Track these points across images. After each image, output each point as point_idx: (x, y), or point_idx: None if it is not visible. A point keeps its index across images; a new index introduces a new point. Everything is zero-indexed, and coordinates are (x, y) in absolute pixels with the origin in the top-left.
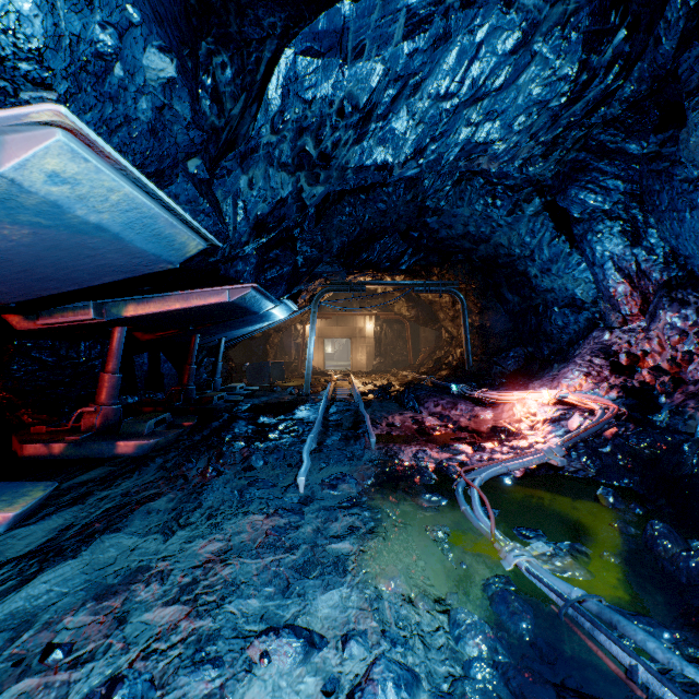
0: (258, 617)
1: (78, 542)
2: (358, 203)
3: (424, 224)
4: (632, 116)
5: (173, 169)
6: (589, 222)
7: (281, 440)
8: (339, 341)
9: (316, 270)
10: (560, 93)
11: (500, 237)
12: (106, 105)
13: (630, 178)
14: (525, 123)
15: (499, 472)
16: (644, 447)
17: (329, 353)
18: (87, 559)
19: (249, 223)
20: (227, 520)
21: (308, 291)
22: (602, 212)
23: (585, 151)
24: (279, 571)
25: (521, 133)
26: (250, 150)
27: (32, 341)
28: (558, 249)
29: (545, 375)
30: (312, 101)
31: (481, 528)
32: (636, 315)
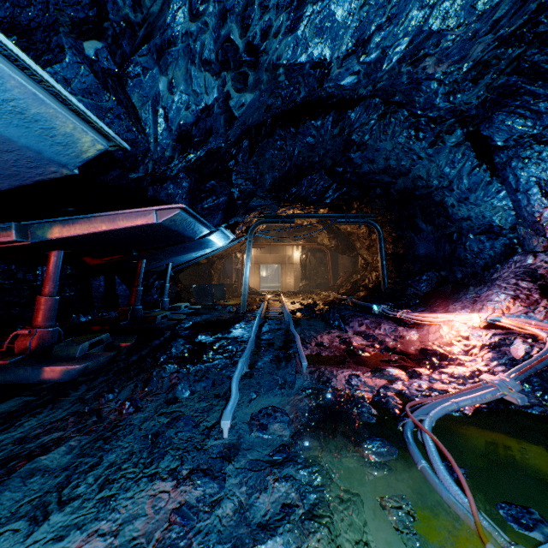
0: None
1: None
2: (289, 137)
3: (348, 159)
4: None
5: (49, 33)
6: (515, 148)
7: (213, 362)
8: (271, 267)
9: (251, 203)
10: None
11: (419, 170)
12: None
13: None
14: (492, 1)
15: (449, 410)
16: None
17: (263, 276)
18: None
19: (172, 134)
20: (124, 491)
21: (244, 222)
22: (530, 137)
23: (517, 74)
24: None
25: (484, 17)
26: (167, 41)
27: None
28: (478, 178)
29: (462, 297)
30: None
31: (454, 505)
32: None
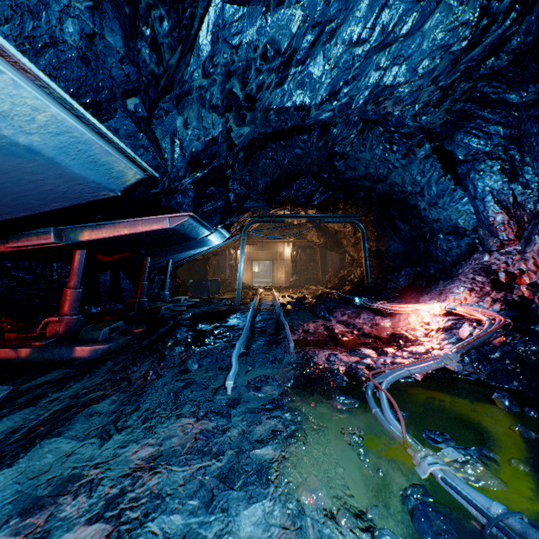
0: (179, 538)
1: (18, 447)
2: (279, 149)
3: (332, 167)
4: (513, 70)
5: (110, 103)
6: (472, 162)
7: (214, 345)
8: (263, 263)
9: (245, 205)
10: (462, 37)
11: (395, 177)
12: (25, 19)
13: (510, 124)
14: (429, 67)
15: (403, 375)
16: (531, 354)
17: (256, 272)
18: (23, 467)
19: (185, 159)
20: (161, 423)
21: (239, 222)
22: (484, 153)
23: (471, 101)
24: (204, 481)
25: (424, 77)
26: (184, 92)
27: (11, 262)
28: (444, 186)
29: (432, 290)
30: (239, 46)
31: (392, 431)
32: (512, 240)
